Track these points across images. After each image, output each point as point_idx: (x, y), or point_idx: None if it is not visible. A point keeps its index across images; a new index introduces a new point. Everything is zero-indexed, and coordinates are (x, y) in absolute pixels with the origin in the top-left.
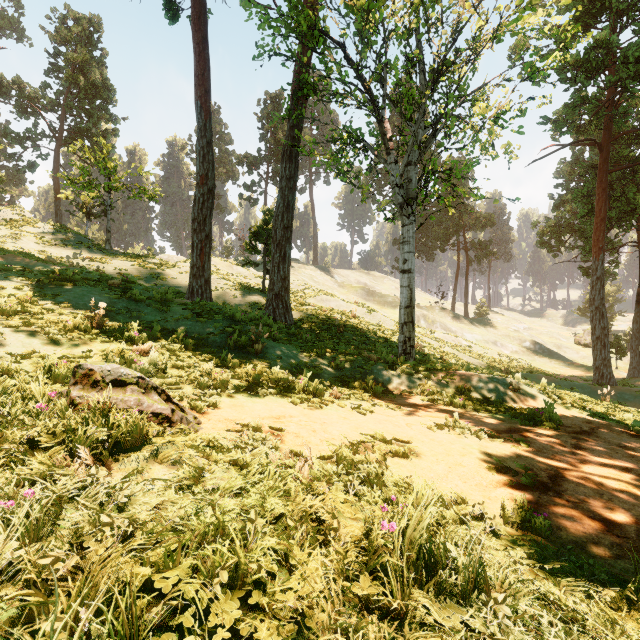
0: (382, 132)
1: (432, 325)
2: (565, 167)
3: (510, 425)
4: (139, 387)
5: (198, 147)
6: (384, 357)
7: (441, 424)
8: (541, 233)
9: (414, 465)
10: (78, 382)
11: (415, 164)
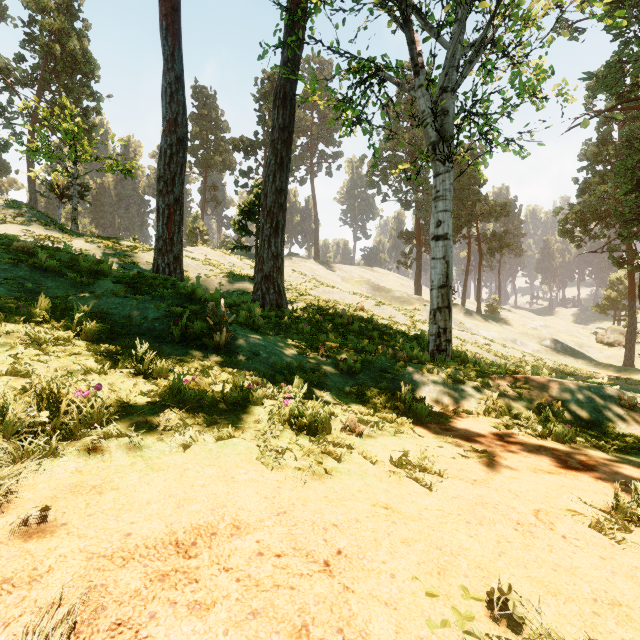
0: (409, 39)
1: None
2: (592, 147)
3: None
4: None
5: (164, 83)
6: (416, 355)
7: (613, 511)
8: (563, 221)
9: None
10: None
11: (453, 89)
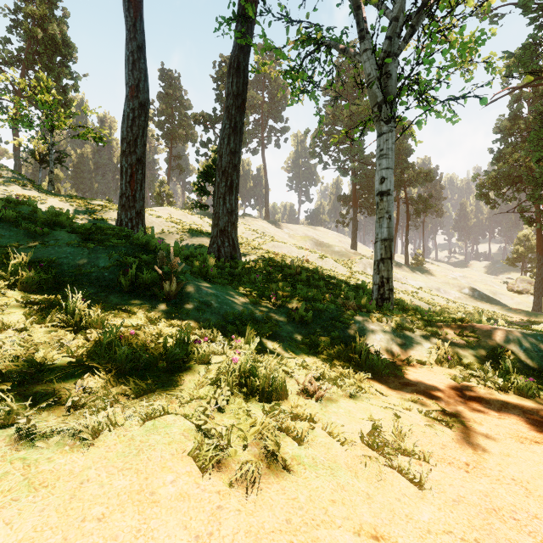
0: (356, 4)
1: None
2: (505, 122)
3: None
4: None
5: (127, 52)
6: (365, 304)
7: None
8: (480, 186)
9: None
10: None
11: (396, 54)
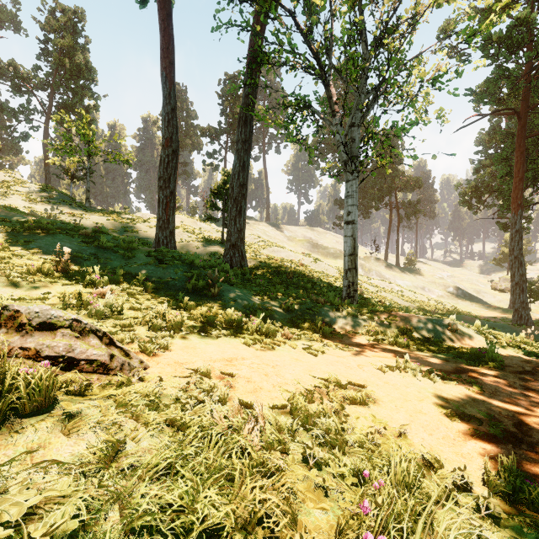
0: (328, 96)
1: (368, 273)
2: (484, 136)
3: (456, 365)
4: (73, 330)
5: (163, 113)
6: (331, 300)
7: (392, 365)
8: (463, 193)
9: (373, 414)
10: (2, 325)
11: (358, 125)
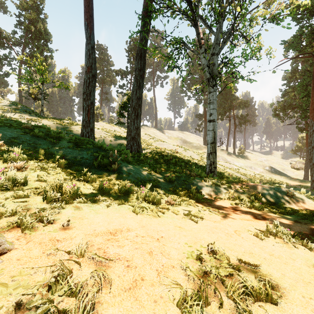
0: (197, 32)
1: (217, 158)
2: (288, 74)
3: (309, 226)
4: None
5: (86, 50)
6: (199, 174)
7: (264, 231)
8: (275, 109)
9: None
10: None
11: (217, 54)
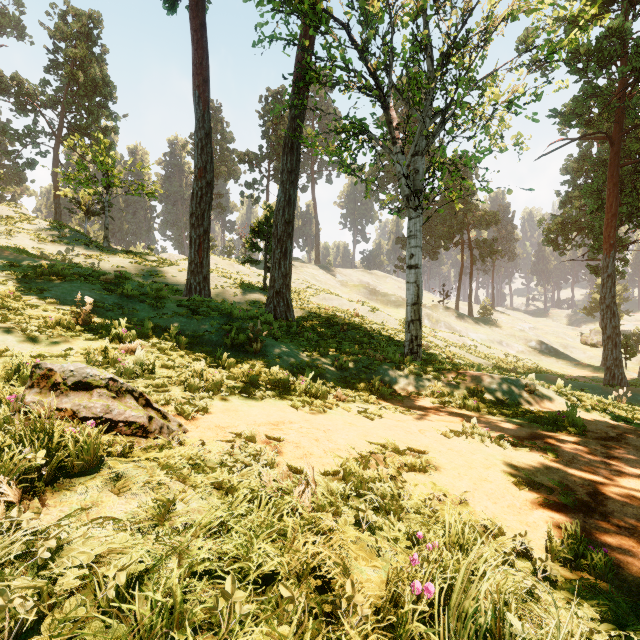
0: (388, 120)
1: (436, 324)
2: (572, 163)
3: (531, 431)
4: (109, 390)
5: (196, 139)
6: (390, 356)
7: (457, 430)
8: (547, 231)
9: (434, 481)
10: (35, 385)
11: (422, 154)
